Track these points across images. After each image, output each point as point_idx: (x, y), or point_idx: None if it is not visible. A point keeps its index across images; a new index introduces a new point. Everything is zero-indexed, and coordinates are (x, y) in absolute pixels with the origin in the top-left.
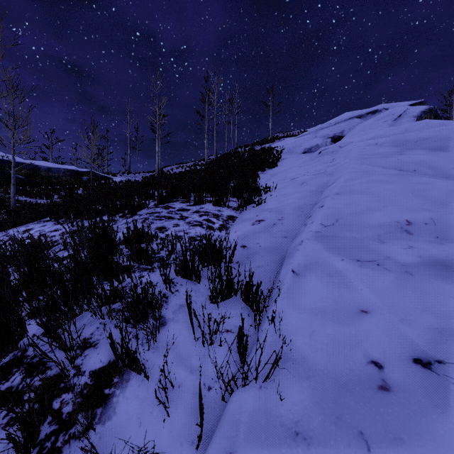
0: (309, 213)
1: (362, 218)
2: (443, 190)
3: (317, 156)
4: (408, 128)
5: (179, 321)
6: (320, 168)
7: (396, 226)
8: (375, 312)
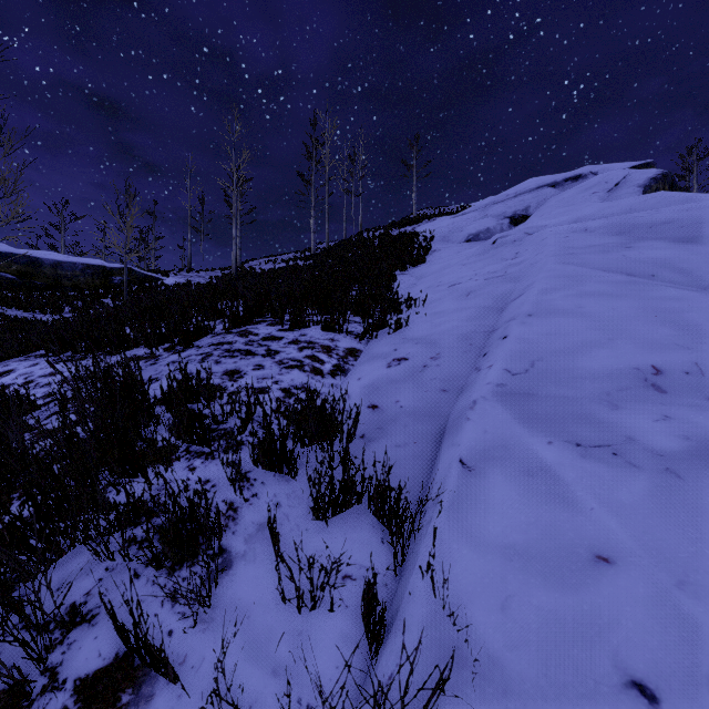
0: (483, 347)
1: (575, 361)
2: (708, 312)
3: (490, 248)
4: (634, 204)
5: (255, 559)
6: (496, 268)
7: (635, 377)
8: (625, 562)
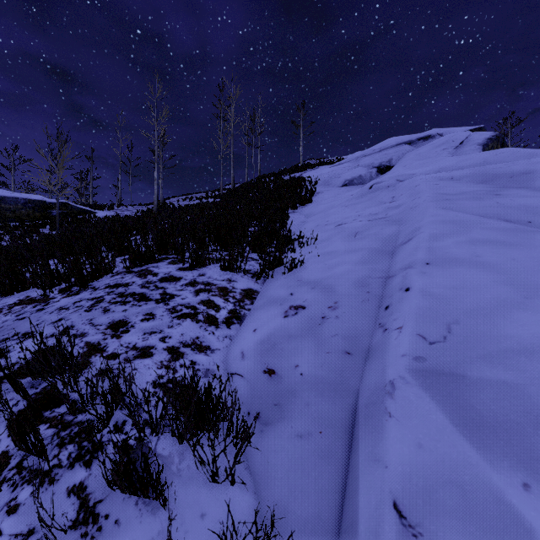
0: (381, 295)
1: (498, 326)
2: None
3: (367, 192)
4: (487, 157)
5: None
6: (376, 210)
7: None
8: None
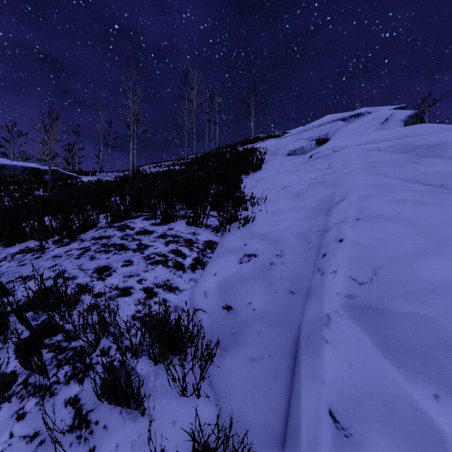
0: (319, 246)
1: (415, 270)
2: None
3: (308, 160)
4: (407, 131)
5: None
6: (315, 175)
7: None
8: None
